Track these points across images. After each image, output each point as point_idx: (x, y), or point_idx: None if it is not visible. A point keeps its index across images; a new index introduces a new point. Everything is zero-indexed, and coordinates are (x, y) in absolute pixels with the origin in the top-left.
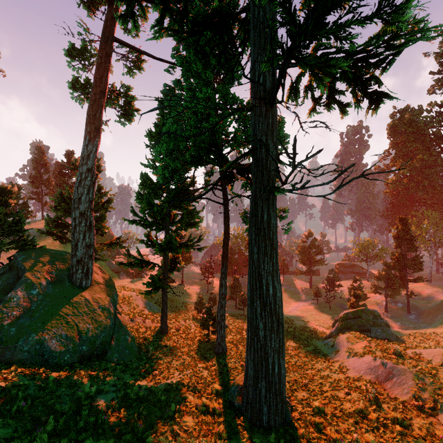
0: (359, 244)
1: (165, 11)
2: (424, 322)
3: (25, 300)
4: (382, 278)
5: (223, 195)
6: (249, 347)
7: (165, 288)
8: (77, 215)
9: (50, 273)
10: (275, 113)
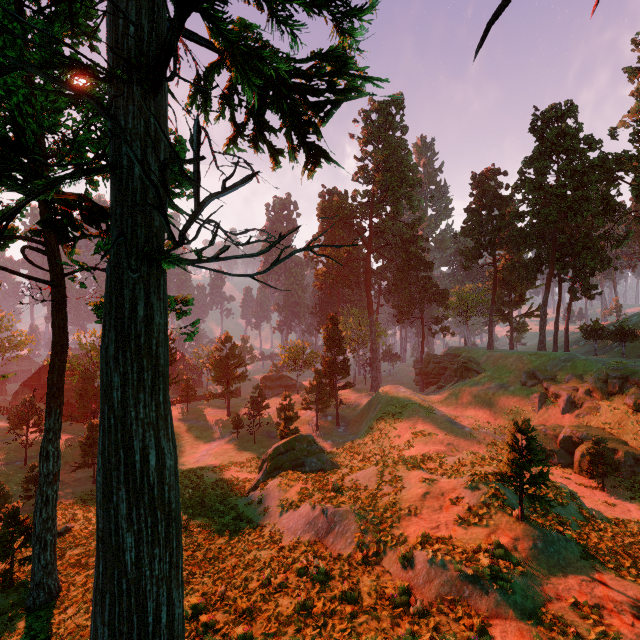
0: (289, 349)
1: None
2: (352, 433)
3: None
4: (313, 390)
5: (51, 264)
6: (100, 596)
7: None
8: None
9: None
10: (163, 108)
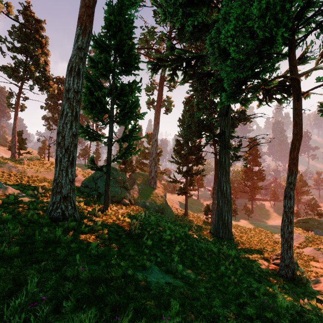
0: None
1: (186, 75)
2: None
3: (137, 189)
4: None
5: (214, 149)
6: (216, 209)
7: (186, 194)
8: (152, 159)
9: (143, 181)
10: (228, 118)
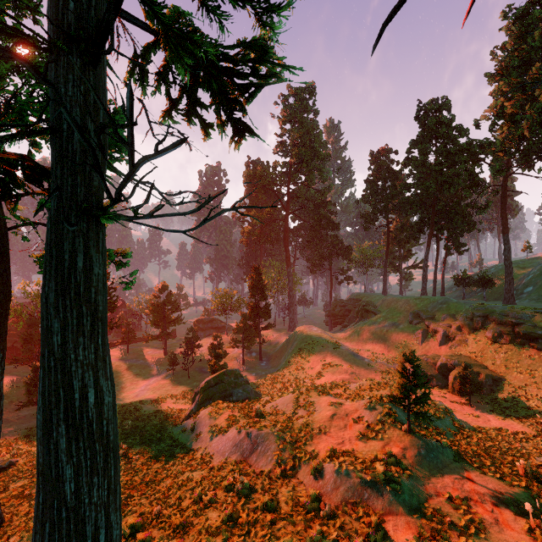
0: (219, 296)
1: None
2: (273, 367)
3: None
4: (240, 330)
5: None
6: (40, 525)
7: None
8: None
9: None
10: (102, 80)
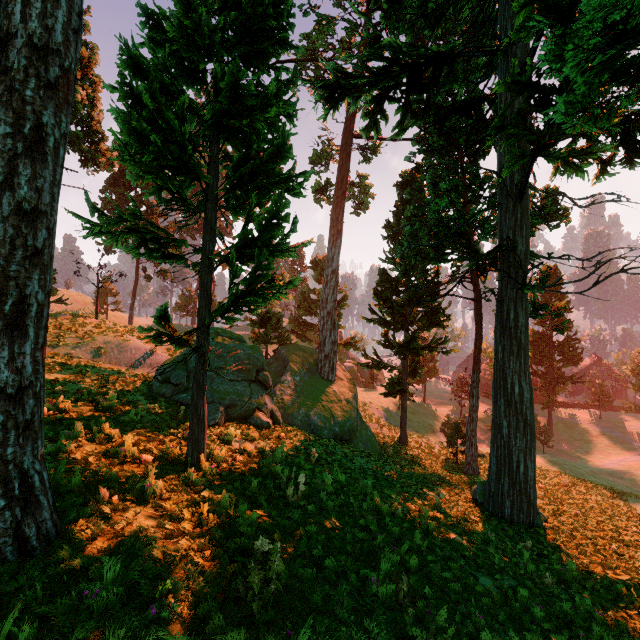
0: None
1: (407, 112)
2: None
3: (293, 383)
4: None
5: (474, 289)
6: (492, 444)
7: (404, 395)
8: (325, 314)
9: (304, 365)
10: (525, 206)
